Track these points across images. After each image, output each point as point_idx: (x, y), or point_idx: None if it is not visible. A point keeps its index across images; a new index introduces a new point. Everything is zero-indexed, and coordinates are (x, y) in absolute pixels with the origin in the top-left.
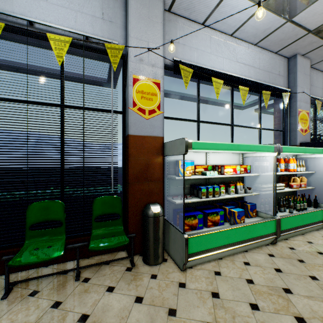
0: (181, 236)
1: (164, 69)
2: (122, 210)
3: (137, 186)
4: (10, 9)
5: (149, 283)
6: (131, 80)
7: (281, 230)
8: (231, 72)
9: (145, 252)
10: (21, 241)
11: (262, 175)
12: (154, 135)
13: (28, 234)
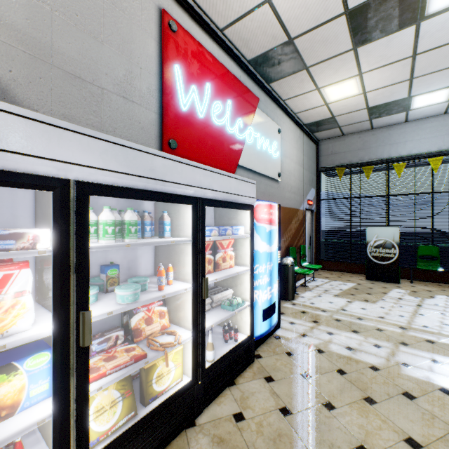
0: None
1: None
2: None
3: None
4: (404, 151)
5: None
6: None
7: None
8: None
9: None
10: (411, 264)
11: None
12: None
13: (417, 260)
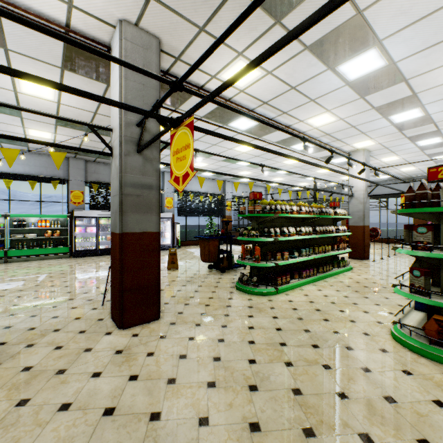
0: None
1: None
2: None
3: None
4: None
5: None
6: None
7: (11, 256)
8: (5, 169)
9: None
10: None
11: (30, 230)
12: None
13: None
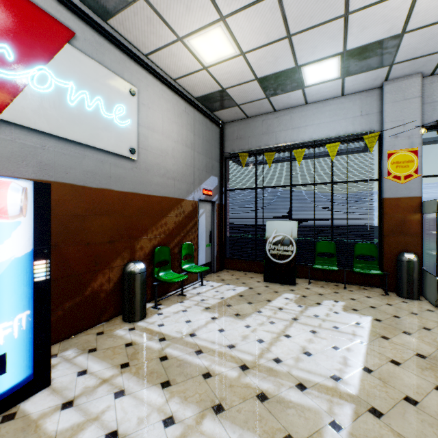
0: (434, 279)
1: (426, 130)
2: (377, 254)
3: (391, 238)
4: (305, 137)
5: (399, 303)
6: (386, 155)
7: None
8: None
9: (398, 287)
10: (311, 262)
11: None
12: (410, 196)
13: (316, 258)
